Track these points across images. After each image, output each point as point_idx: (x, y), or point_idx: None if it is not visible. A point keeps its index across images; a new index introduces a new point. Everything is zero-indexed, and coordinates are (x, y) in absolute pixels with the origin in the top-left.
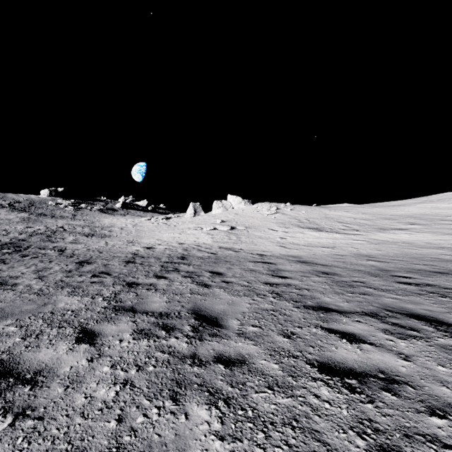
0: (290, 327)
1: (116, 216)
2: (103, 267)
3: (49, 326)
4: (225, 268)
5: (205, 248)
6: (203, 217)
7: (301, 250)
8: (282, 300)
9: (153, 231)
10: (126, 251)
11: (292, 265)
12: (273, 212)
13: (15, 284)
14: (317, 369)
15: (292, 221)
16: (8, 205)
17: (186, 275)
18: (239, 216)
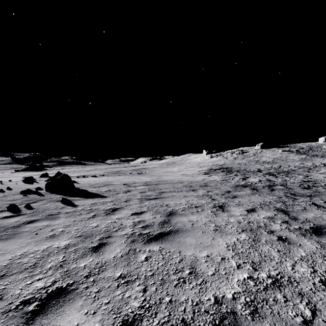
0: None
1: None
2: (312, 183)
3: (267, 188)
4: None
5: None
6: None
7: None
8: None
9: None
10: None
11: None
12: None
13: (271, 182)
14: (311, 203)
15: None
16: (295, 151)
17: None
18: None
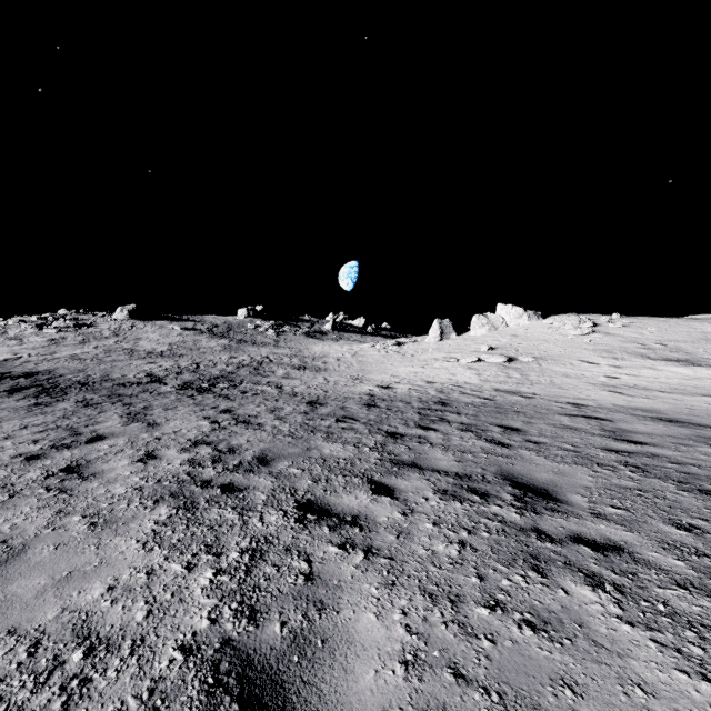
0: (684, 517)
1: (327, 342)
2: (341, 410)
3: (331, 473)
4: (520, 421)
5: (470, 390)
6: (456, 341)
7: (656, 399)
8: (651, 477)
9: (382, 363)
10: (357, 391)
11: (647, 424)
12: (586, 331)
13: (260, 424)
14: None
15: (627, 347)
16: (207, 330)
17: (464, 428)
18: (519, 339)
